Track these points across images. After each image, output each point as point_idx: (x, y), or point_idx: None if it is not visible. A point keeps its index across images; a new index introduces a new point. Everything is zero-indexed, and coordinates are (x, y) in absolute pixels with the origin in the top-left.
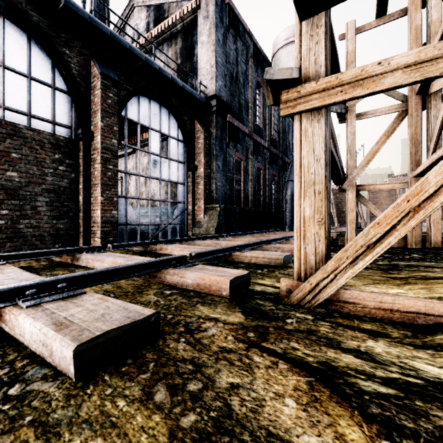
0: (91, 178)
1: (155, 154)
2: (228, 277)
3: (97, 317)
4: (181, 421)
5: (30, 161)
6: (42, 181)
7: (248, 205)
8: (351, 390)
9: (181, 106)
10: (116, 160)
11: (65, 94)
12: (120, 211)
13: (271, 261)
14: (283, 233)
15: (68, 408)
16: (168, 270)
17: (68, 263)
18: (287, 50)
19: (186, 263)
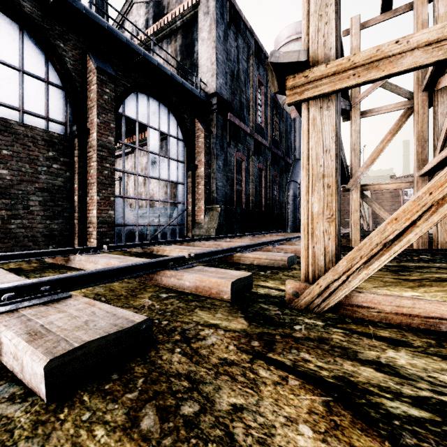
0: (87, 176)
1: (154, 152)
2: (229, 279)
3: (79, 325)
4: None
5: (22, 158)
6: (35, 179)
7: (249, 206)
8: (377, 413)
9: (180, 104)
10: (113, 159)
11: (59, 89)
12: (118, 211)
13: (274, 263)
14: (285, 234)
15: (33, 439)
16: (165, 271)
17: (61, 265)
18: (289, 48)
19: (184, 264)
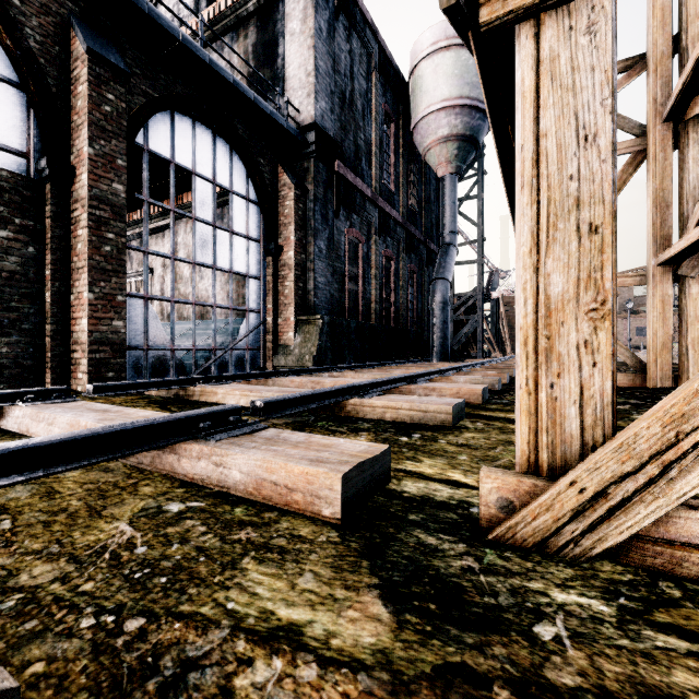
0: (71, 256)
1: (204, 220)
2: (336, 467)
3: None
4: None
5: None
6: None
7: (370, 318)
8: None
9: (252, 138)
10: (122, 224)
11: (14, 88)
12: (135, 323)
13: (426, 417)
14: (430, 365)
15: None
16: (187, 444)
17: None
18: (435, 62)
19: (237, 425)
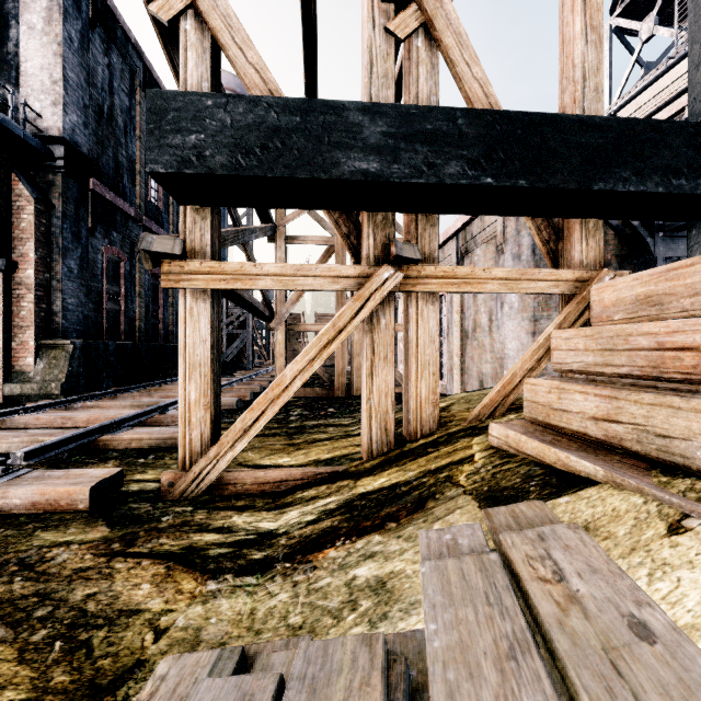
0: None
1: None
2: (87, 484)
3: None
4: (30, 639)
5: None
6: None
7: (134, 336)
8: (201, 560)
9: None
10: None
11: None
12: None
13: (162, 443)
14: None
15: None
16: None
17: None
18: None
19: (7, 473)
